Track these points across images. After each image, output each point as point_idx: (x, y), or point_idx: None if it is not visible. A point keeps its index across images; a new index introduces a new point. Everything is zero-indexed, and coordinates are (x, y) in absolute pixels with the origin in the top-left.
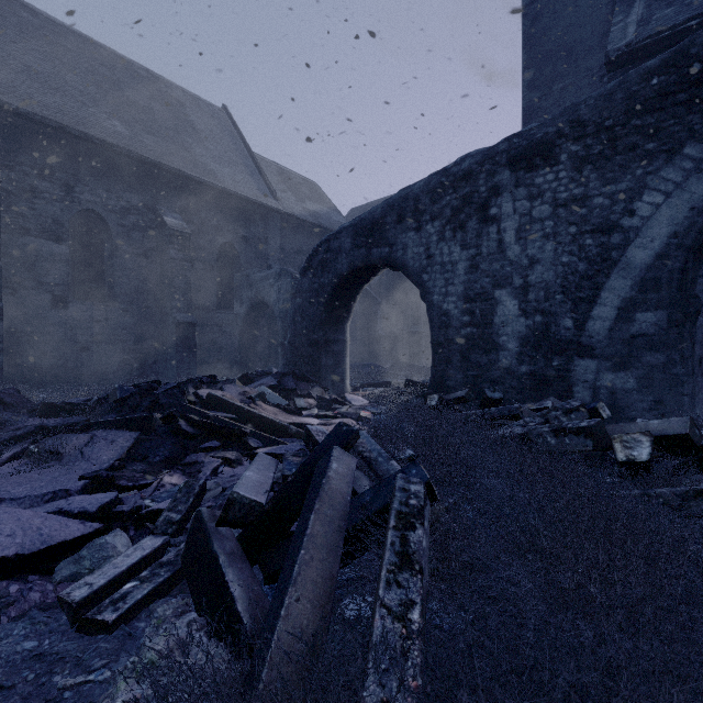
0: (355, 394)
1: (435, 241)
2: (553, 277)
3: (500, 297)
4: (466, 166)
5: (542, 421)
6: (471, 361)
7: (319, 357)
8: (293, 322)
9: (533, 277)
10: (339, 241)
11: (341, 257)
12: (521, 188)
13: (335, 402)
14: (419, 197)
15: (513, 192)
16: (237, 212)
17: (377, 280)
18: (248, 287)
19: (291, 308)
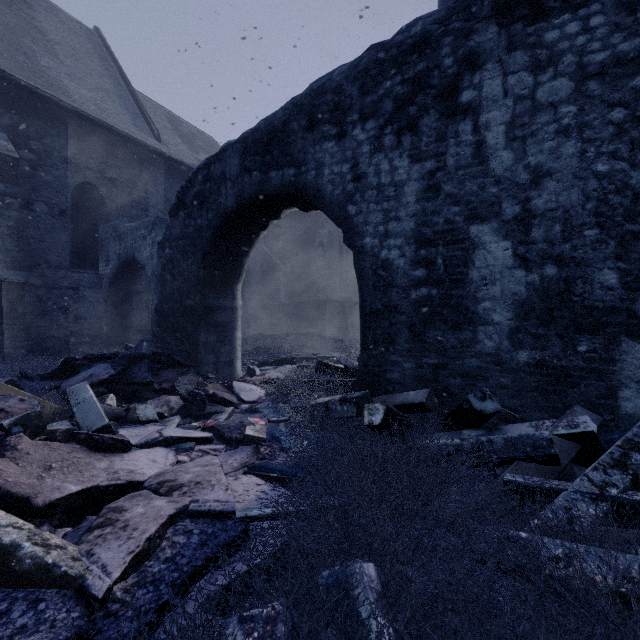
0: (248, 381)
1: (367, 152)
2: (578, 199)
3: (480, 235)
4: (418, 29)
5: (630, 481)
6: (429, 342)
7: (195, 331)
8: (161, 282)
9: (540, 200)
10: (223, 163)
11: (224, 187)
12: (518, 51)
13: (214, 400)
14: (341, 86)
15: (504, 60)
16: (103, 146)
17: (280, 246)
18: (116, 240)
19: (158, 262)
